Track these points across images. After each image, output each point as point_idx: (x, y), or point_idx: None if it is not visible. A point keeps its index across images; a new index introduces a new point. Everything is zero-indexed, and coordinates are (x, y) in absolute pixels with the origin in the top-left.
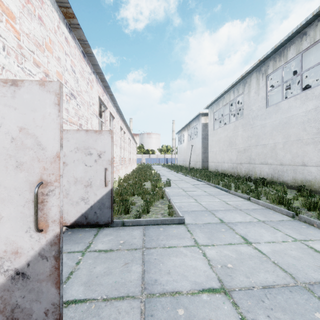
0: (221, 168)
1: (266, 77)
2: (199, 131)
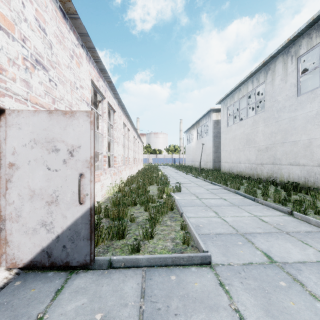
0: (236, 169)
1: (297, 60)
2: (210, 129)
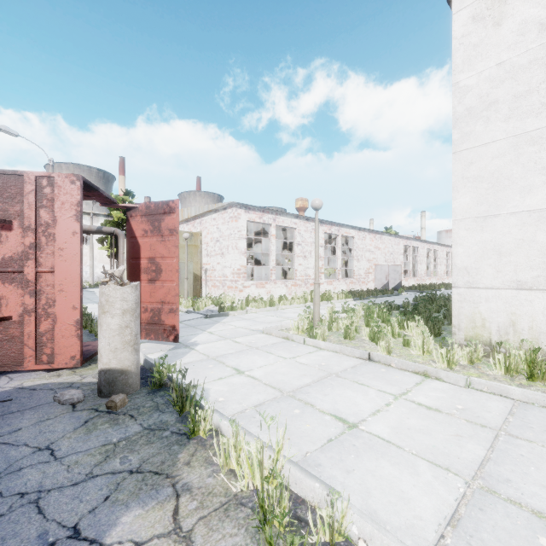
0: None
1: None
2: None
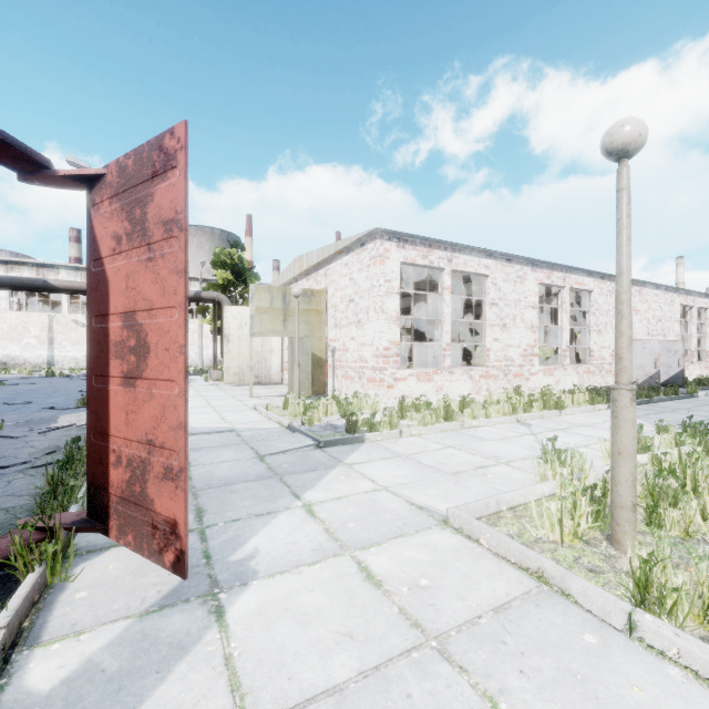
0: None
1: None
2: None
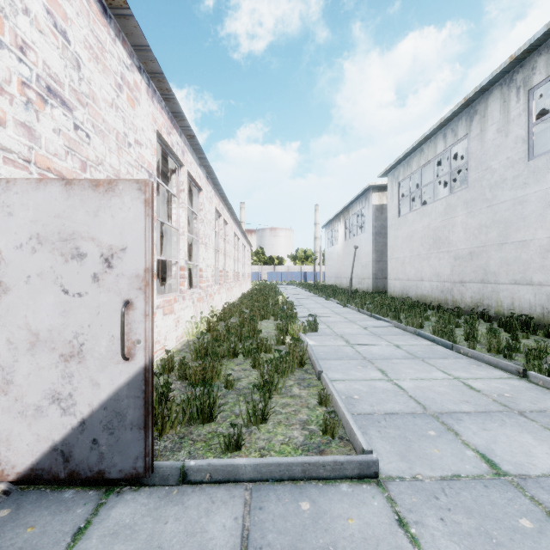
0: (415, 291)
1: (527, 94)
2: (367, 221)
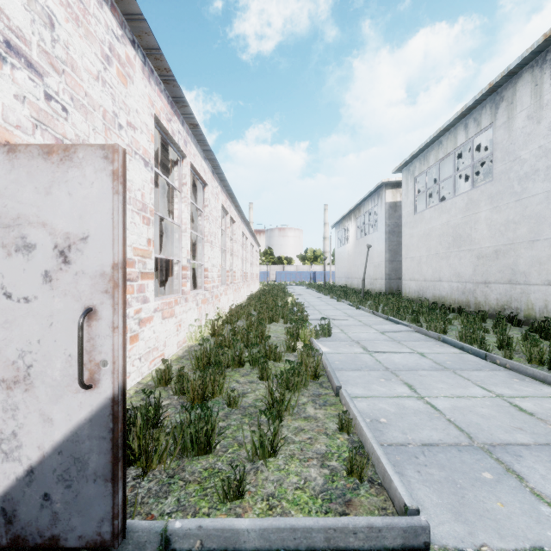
0: (432, 292)
1: None
2: (380, 219)
